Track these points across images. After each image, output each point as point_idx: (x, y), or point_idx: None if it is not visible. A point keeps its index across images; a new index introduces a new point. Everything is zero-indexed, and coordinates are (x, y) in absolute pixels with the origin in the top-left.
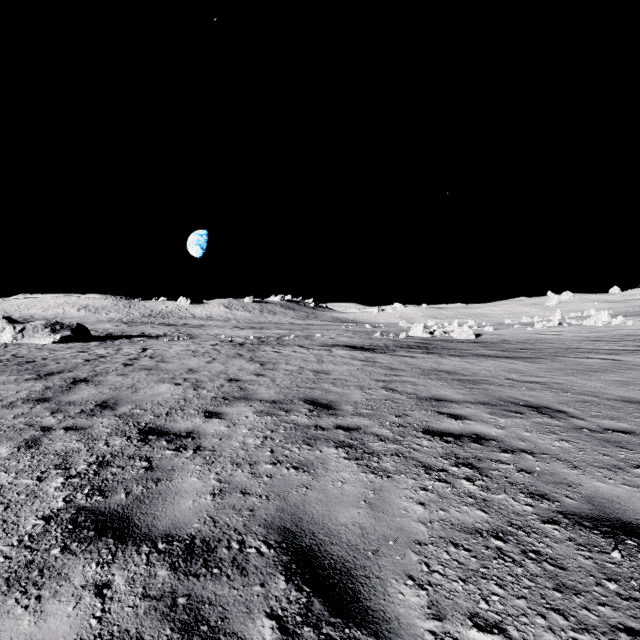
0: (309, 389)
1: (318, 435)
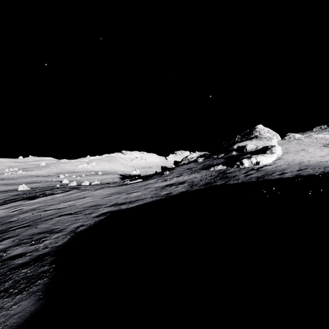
0: (2, 183)
1: (12, 183)
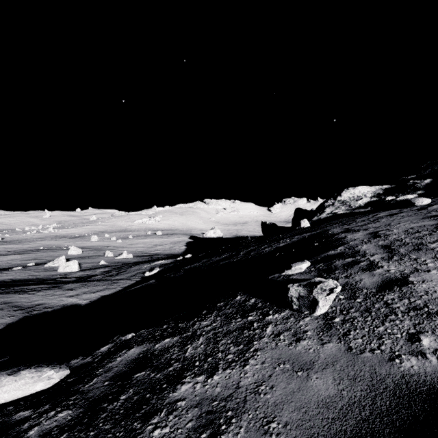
0: None
1: None
